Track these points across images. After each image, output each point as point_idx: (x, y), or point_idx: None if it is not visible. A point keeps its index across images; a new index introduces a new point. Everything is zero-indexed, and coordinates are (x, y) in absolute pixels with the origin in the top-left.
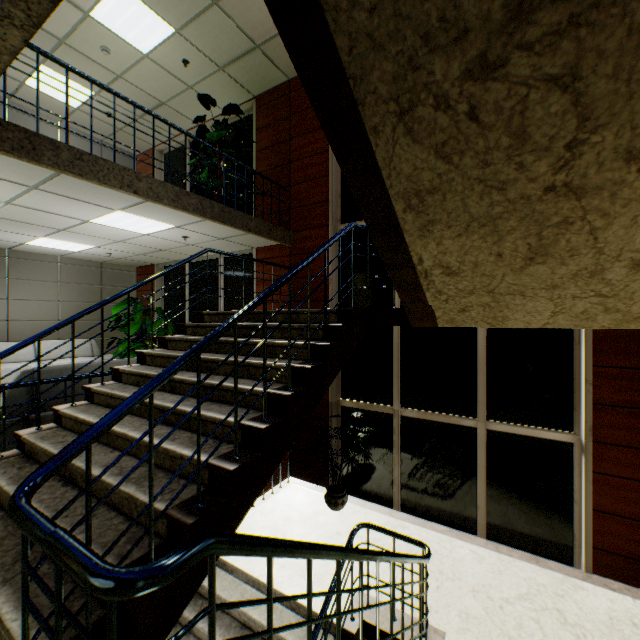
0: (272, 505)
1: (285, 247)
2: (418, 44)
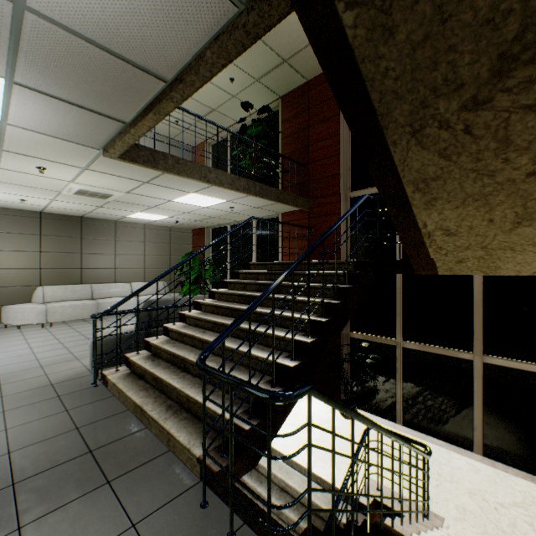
0: (296, 410)
1: (304, 212)
2: (427, 94)
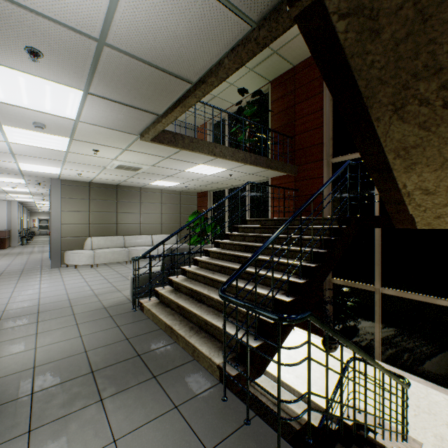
0: (285, 341)
1: (291, 176)
2: (409, 78)
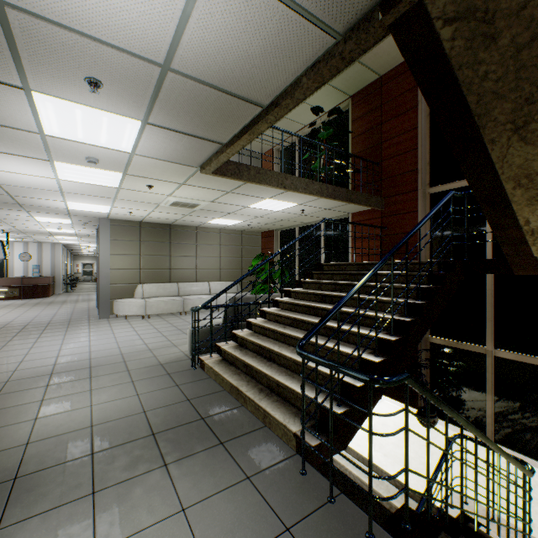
0: None
1: (376, 211)
2: (533, 90)
